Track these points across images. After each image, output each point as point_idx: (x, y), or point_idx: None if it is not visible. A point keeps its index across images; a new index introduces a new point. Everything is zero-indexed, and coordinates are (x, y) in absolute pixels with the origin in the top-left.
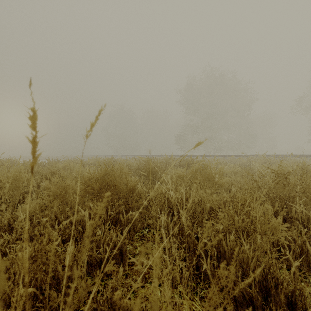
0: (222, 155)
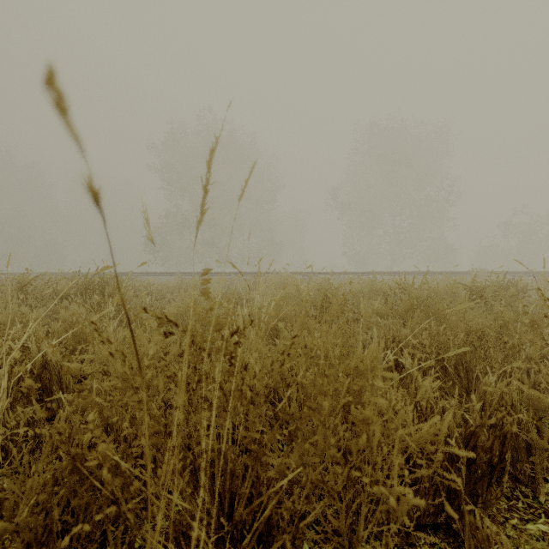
0: (226, 273)
